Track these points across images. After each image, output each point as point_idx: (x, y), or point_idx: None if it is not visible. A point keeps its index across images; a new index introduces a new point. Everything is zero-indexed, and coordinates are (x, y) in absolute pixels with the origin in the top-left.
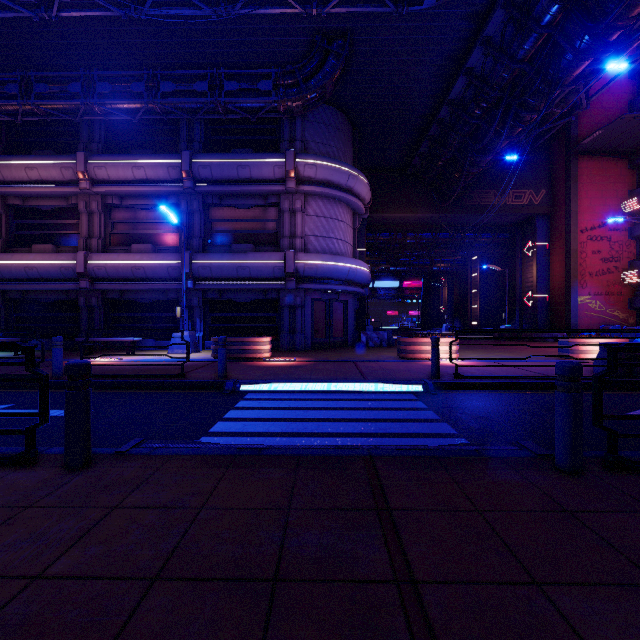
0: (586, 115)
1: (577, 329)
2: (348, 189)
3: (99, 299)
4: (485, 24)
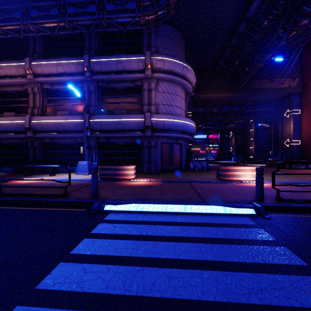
0: None
1: None
2: (183, 76)
3: (39, 143)
4: None
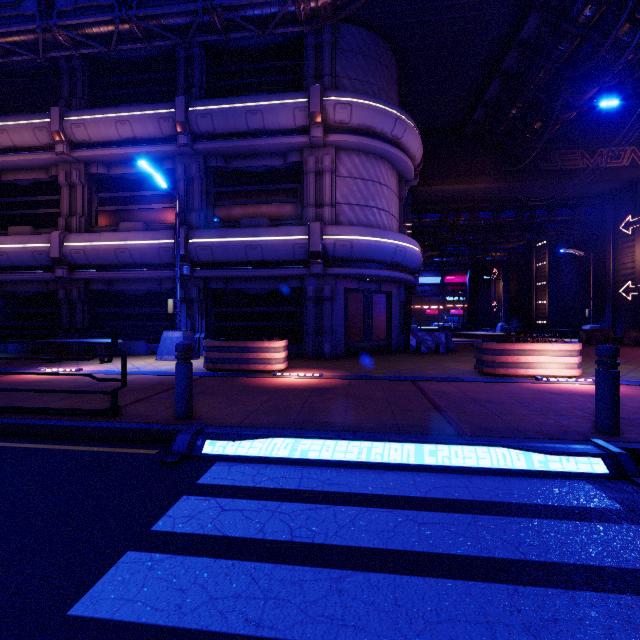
0: None
1: None
2: (394, 140)
3: (81, 291)
4: None
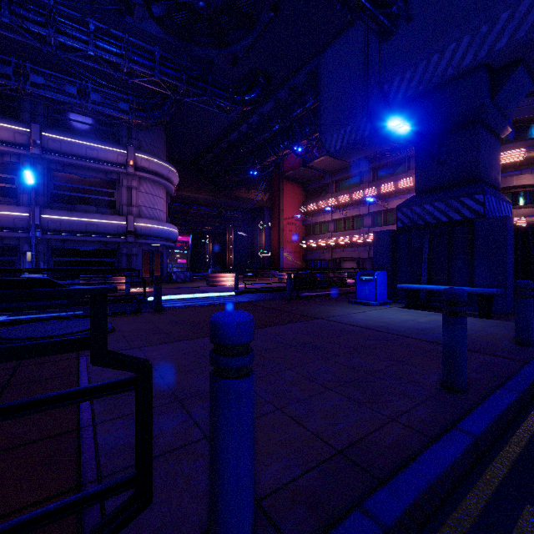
0: (286, 159)
1: (287, 267)
2: (168, 178)
3: None
4: (250, 116)
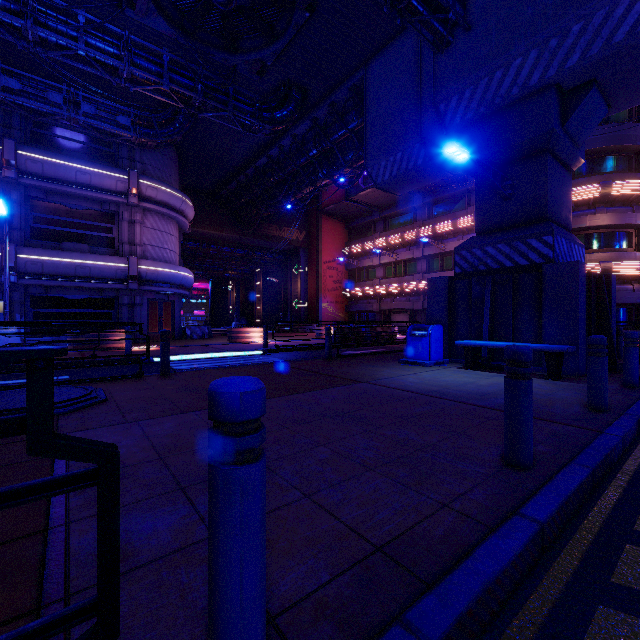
0: (326, 191)
1: (326, 321)
2: (180, 211)
3: None
4: (281, 138)
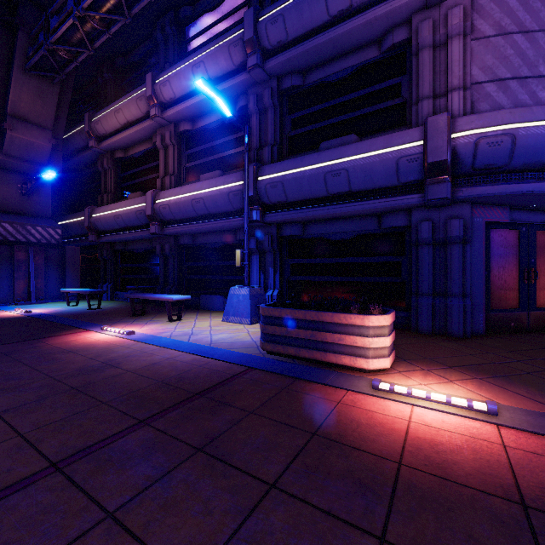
0: None
1: None
2: None
3: (172, 246)
4: None
